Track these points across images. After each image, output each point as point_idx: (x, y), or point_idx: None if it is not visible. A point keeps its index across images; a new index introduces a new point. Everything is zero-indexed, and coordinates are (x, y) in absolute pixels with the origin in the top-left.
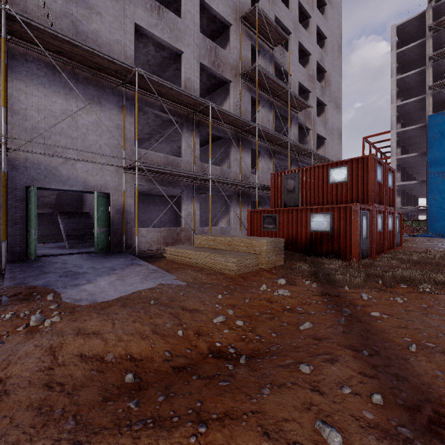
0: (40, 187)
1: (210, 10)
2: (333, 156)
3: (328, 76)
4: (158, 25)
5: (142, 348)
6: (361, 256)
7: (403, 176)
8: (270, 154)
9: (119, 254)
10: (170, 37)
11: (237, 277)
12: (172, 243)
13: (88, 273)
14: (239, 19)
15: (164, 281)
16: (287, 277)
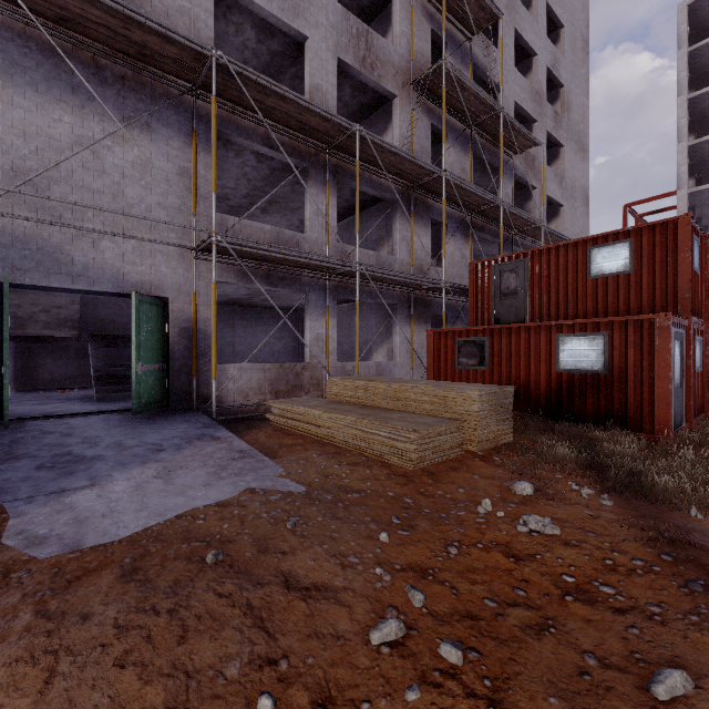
0: (29, 284)
1: None
2: (574, 237)
3: (566, 93)
4: None
5: None
6: (673, 423)
7: None
8: (466, 231)
9: (182, 415)
10: (283, 9)
11: (418, 472)
12: (286, 391)
13: (102, 459)
14: None
15: (257, 481)
16: (532, 476)
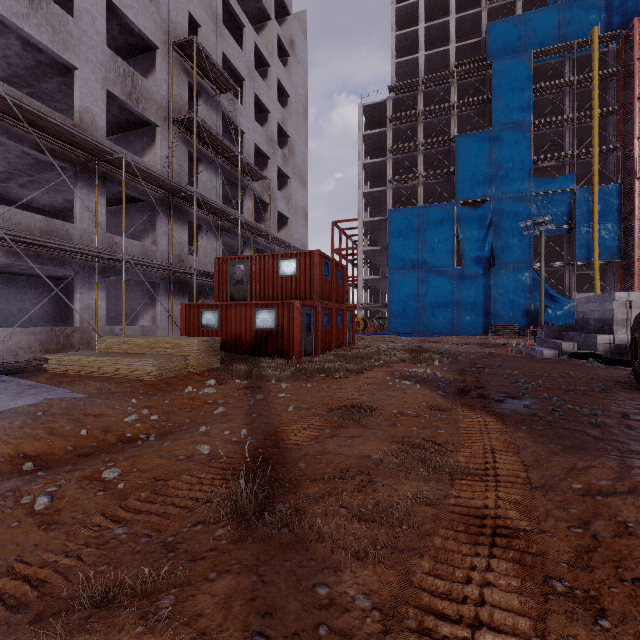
0: None
1: (124, 17)
2: (298, 241)
3: (292, 143)
4: (31, 17)
5: (38, 447)
6: (304, 354)
7: (371, 269)
8: (216, 231)
9: None
10: (54, 41)
11: (159, 382)
12: (56, 350)
13: None
14: (170, 44)
15: (52, 395)
16: (219, 378)
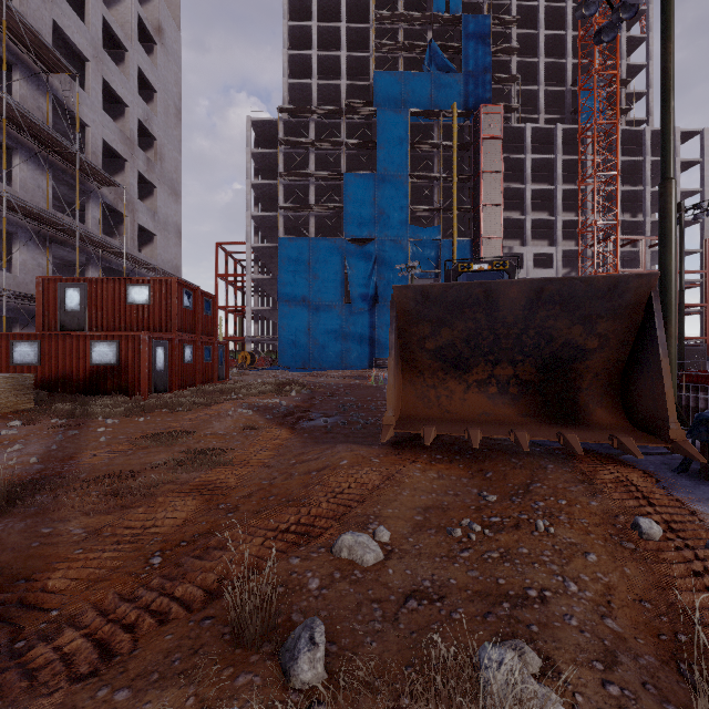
0: None
1: None
2: (168, 261)
3: (159, 146)
4: None
5: None
6: (154, 390)
7: (263, 299)
8: (43, 242)
9: None
10: None
11: None
12: None
13: None
14: None
15: None
16: (29, 419)
